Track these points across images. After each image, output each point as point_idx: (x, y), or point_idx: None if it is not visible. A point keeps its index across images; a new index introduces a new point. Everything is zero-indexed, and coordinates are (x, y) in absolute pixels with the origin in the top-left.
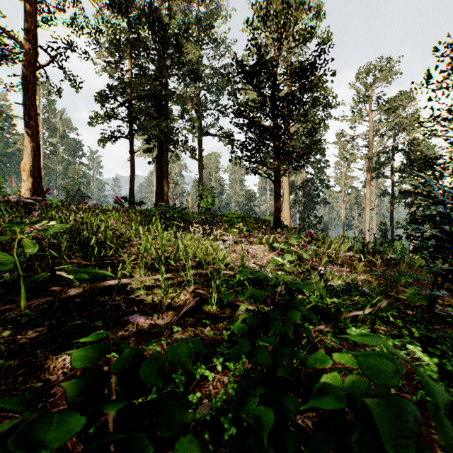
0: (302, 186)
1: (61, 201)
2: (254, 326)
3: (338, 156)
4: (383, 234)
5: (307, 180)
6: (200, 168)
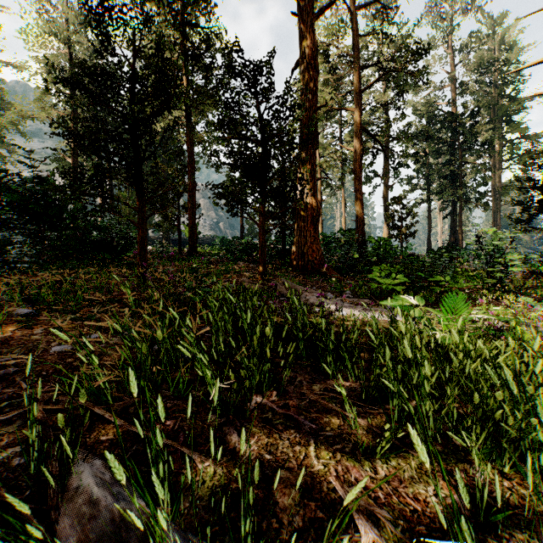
0: None
1: None
2: None
3: None
4: None
5: None
6: (494, 209)
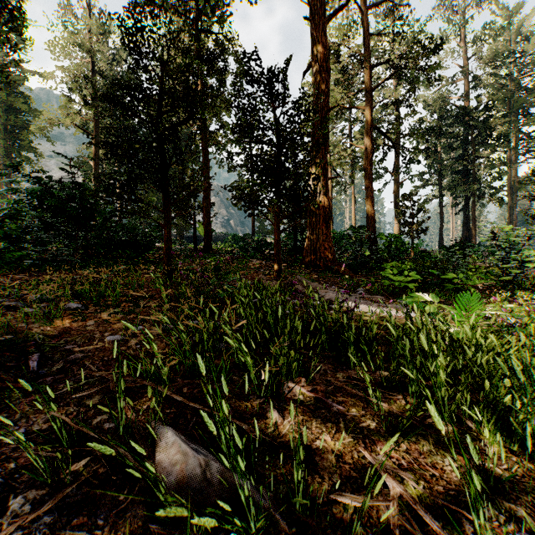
0: None
1: None
2: None
3: None
4: None
5: None
6: (509, 204)
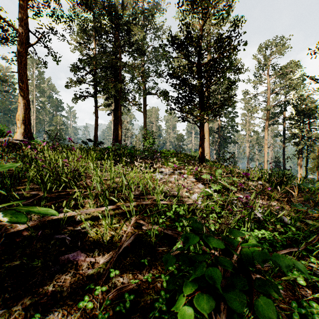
0: (218, 130)
1: (24, 142)
2: (205, 315)
3: (244, 109)
4: (277, 165)
5: (221, 126)
6: (145, 118)
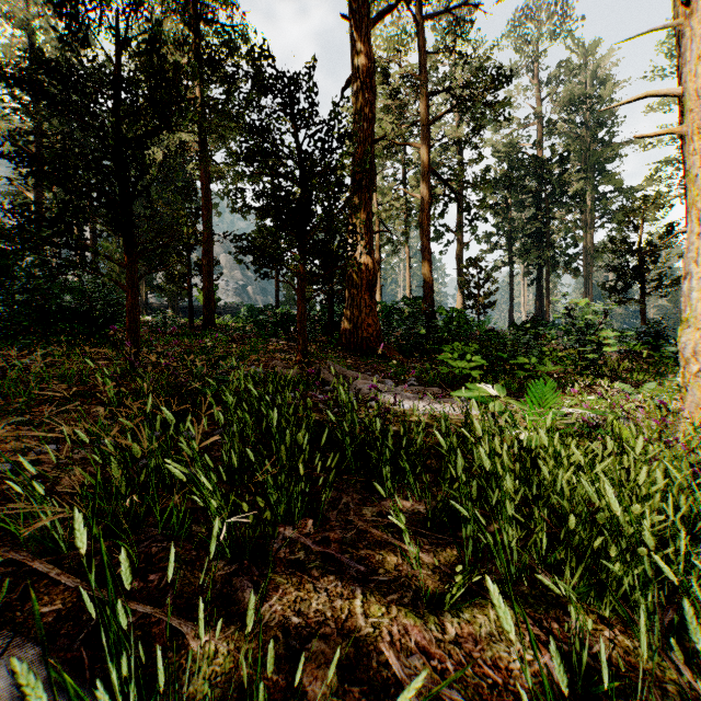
0: None
1: None
2: None
3: None
4: None
5: None
6: (586, 276)
